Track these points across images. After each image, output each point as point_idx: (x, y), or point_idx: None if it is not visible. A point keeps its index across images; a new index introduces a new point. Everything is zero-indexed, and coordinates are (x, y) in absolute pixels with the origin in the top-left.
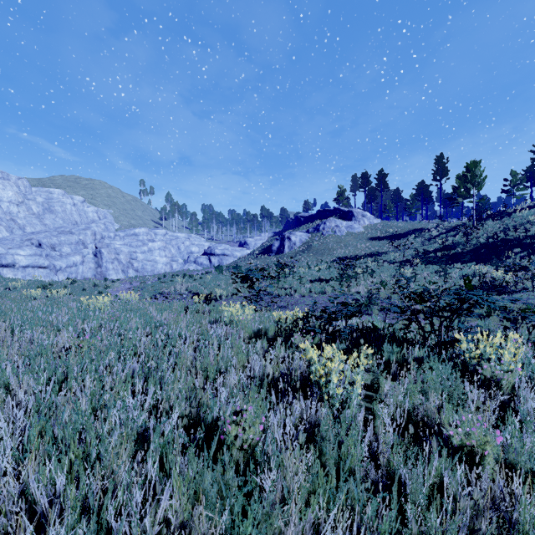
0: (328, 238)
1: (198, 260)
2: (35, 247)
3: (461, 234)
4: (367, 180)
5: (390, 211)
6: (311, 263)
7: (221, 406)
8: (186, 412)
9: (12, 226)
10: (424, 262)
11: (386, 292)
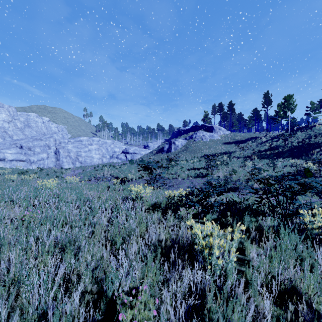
0: (198, 143)
1: (119, 156)
2: (18, 148)
3: (281, 140)
4: (222, 108)
5: (236, 126)
6: (188, 158)
7: (121, 278)
8: (89, 289)
9: (4, 136)
10: (259, 157)
11: (236, 176)
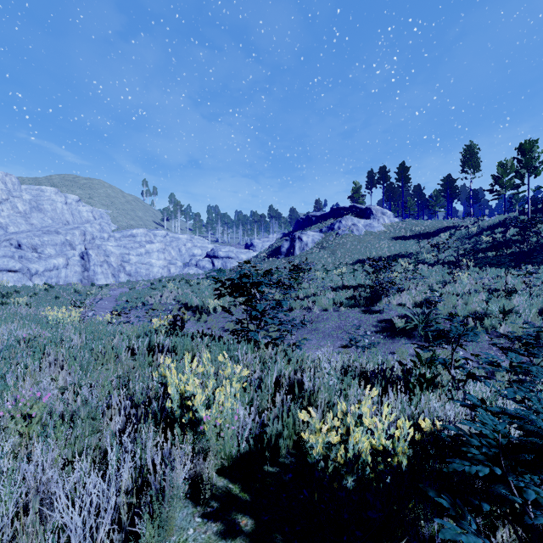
0: (344, 238)
1: (200, 263)
2: (14, 248)
3: (513, 230)
4: (385, 176)
5: (412, 208)
6: (327, 266)
7: None
8: None
9: None
10: (478, 263)
11: (448, 306)
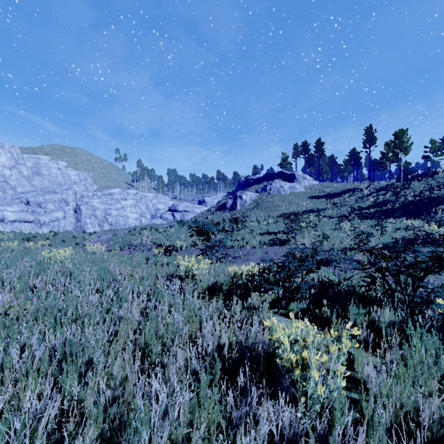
0: (274, 197)
1: (163, 215)
2: (24, 204)
3: (390, 193)
4: (306, 148)
5: (326, 174)
6: (260, 218)
7: (155, 424)
8: None
9: (4, 187)
10: (360, 217)
11: (329, 244)
